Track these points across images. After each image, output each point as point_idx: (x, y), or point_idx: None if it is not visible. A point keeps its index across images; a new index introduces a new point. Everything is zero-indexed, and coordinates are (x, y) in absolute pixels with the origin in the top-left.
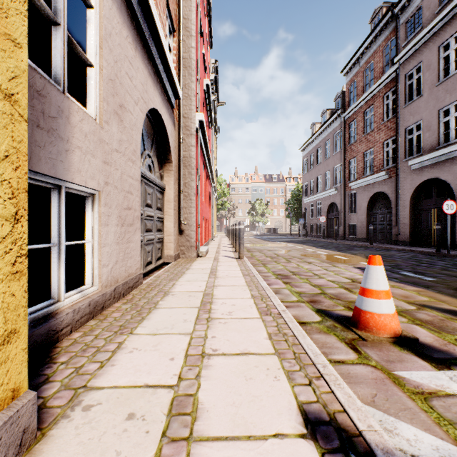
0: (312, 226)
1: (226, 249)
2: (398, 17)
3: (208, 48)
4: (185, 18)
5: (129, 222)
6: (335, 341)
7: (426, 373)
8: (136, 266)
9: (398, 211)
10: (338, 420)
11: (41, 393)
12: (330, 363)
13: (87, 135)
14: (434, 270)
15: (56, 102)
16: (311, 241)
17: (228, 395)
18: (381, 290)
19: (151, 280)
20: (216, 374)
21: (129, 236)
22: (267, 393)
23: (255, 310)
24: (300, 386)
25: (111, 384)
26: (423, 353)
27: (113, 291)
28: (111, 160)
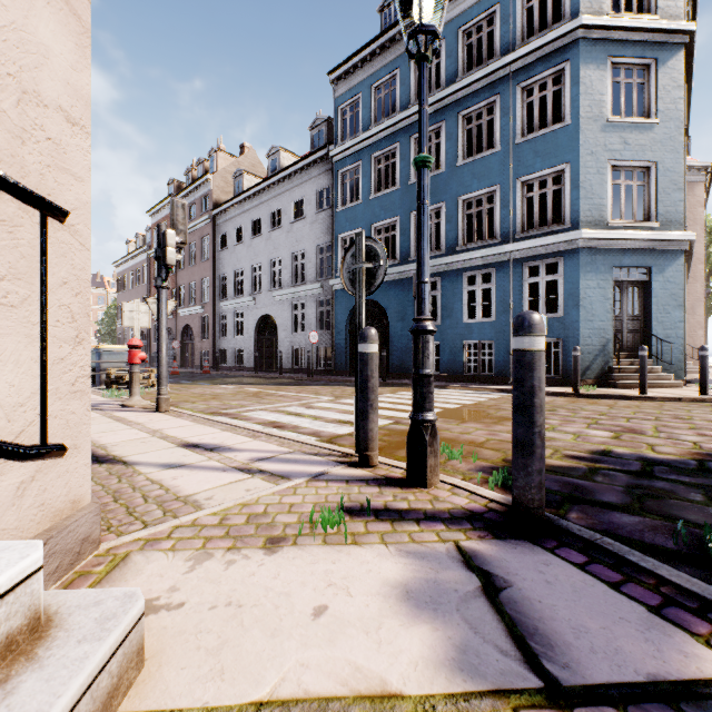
0: None
1: None
2: None
3: None
4: None
5: None
6: None
7: None
8: None
9: None
10: None
11: None
12: None
13: None
14: None
15: None
16: None
17: None
18: None
19: None
20: None
21: None
22: None
23: None
24: None
25: None
26: None
27: None
28: None
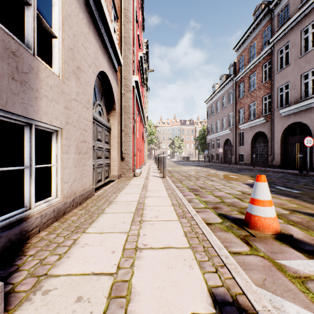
0: (213, 155)
1: (153, 171)
2: (273, 11)
3: (141, 31)
4: (125, 9)
5: (84, 151)
6: (233, 237)
7: (301, 262)
8: (89, 183)
9: (273, 144)
10: (239, 301)
11: (12, 280)
12: (230, 254)
13: (52, 87)
14: (299, 185)
15: (28, 61)
16: (213, 165)
17: (154, 281)
18: (266, 200)
19: (101, 193)
20: (145, 264)
21: (84, 161)
22: (184, 279)
23: (174, 215)
24: (209, 273)
25: (66, 272)
26: (297, 246)
27: (72, 201)
28: (71, 106)
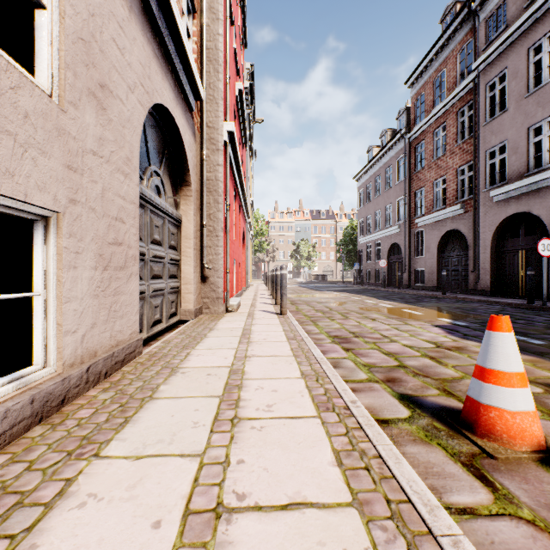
0: (369, 271)
1: (263, 301)
2: (477, 14)
3: (241, 45)
4: None
5: (118, 264)
6: (445, 460)
7: None
8: (130, 329)
9: (477, 253)
10: None
11: None
12: (451, 514)
13: (29, 115)
14: (537, 328)
15: None
16: (369, 291)
17: None
18: (514, 372)
19: (156, 348)
20: None
21: (118, 285)
22: None
23: (308, 402)
24: None
25: None
26: None
27: (84, 372)
28: (83, 166)
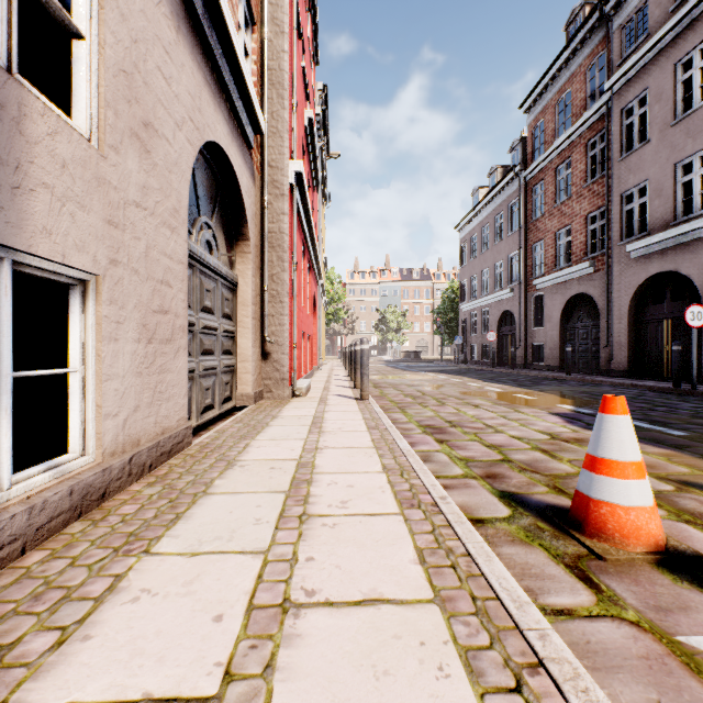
0: (474, 347)
1: (339, 384)
2: (611, 19)
3: (311, 62)
4: (272, 3)
5: (164, 336)
6: (546, 562)
7: None
8: (178, 415)
9: (611, 323)
10: None
11: None
12: (546, 615)
13: (67, 164)
14: (680, 417)
15: None
16: (474, 371)
17: None
18: (629, 461)
19: (208, 439)
20: (308, 661)
21: (164, 362)
22: None
23: (390, 498)
24: (497, 696)
25: (66, 697)
26: None
27: (127, 463)
28: (125, 220)
